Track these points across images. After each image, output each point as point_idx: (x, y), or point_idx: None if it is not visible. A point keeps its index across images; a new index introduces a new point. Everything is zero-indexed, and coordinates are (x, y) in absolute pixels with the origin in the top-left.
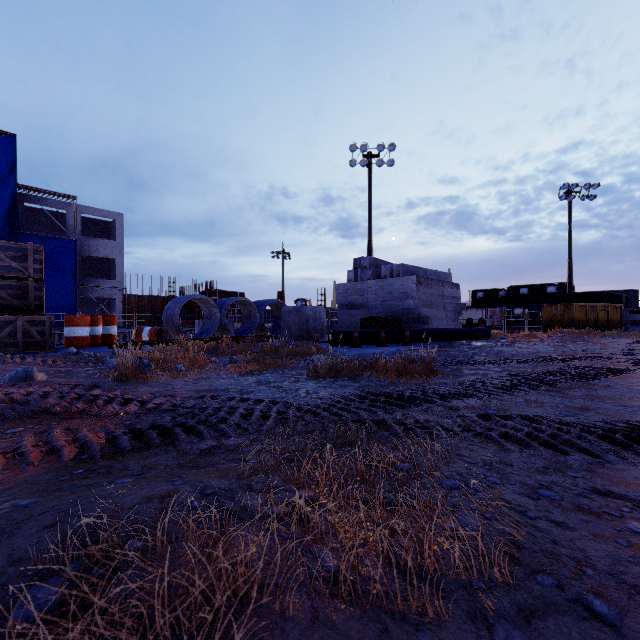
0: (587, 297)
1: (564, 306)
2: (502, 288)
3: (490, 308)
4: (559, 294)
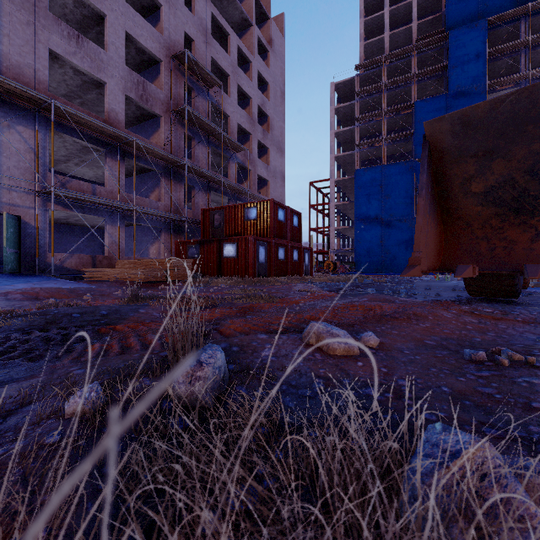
0: None
1: None
2: None
3: None
4: None
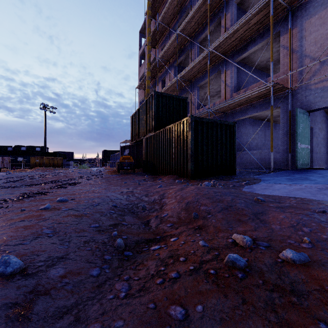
0: (51, 154)
1: (41, 157)
2: (10, 146)
3: (2, 157)
4: (40, 152)
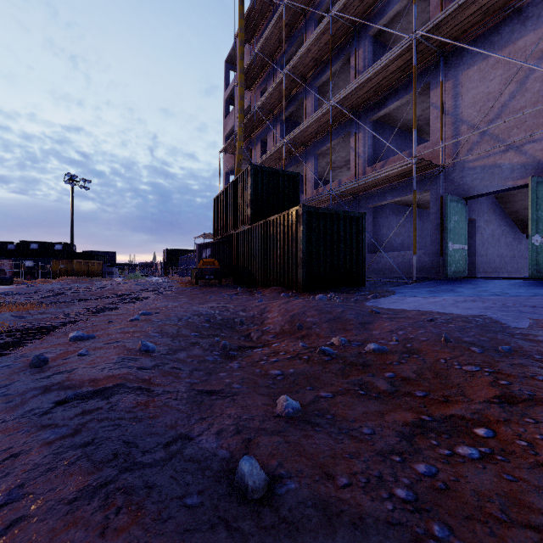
0: (84, 256)
1: (68, 261)
2: (12, 241)
3: None
4: (65, 252)
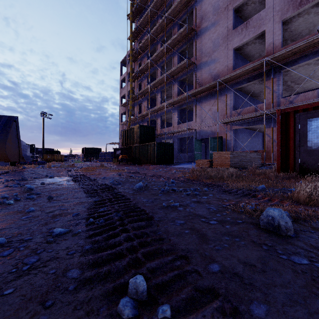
0: (53, 152)
1: (52, 155)
2: None
3: None
4: (45, 150)
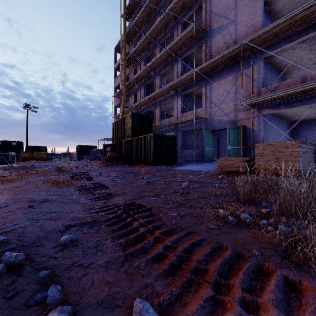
0: (36, 149)
1: (31, 152)
2: None
3: None
4: (26, 147)
